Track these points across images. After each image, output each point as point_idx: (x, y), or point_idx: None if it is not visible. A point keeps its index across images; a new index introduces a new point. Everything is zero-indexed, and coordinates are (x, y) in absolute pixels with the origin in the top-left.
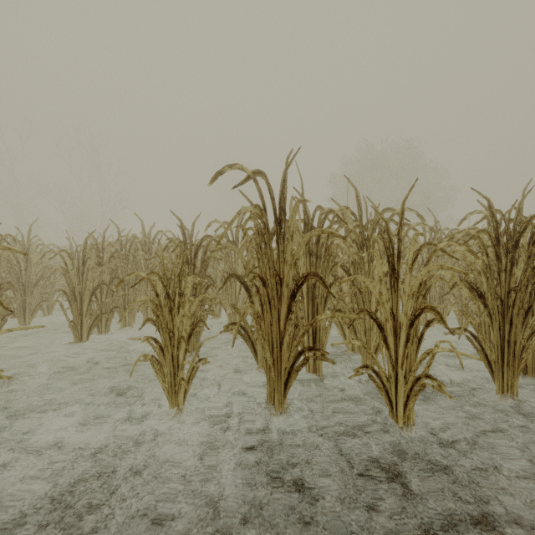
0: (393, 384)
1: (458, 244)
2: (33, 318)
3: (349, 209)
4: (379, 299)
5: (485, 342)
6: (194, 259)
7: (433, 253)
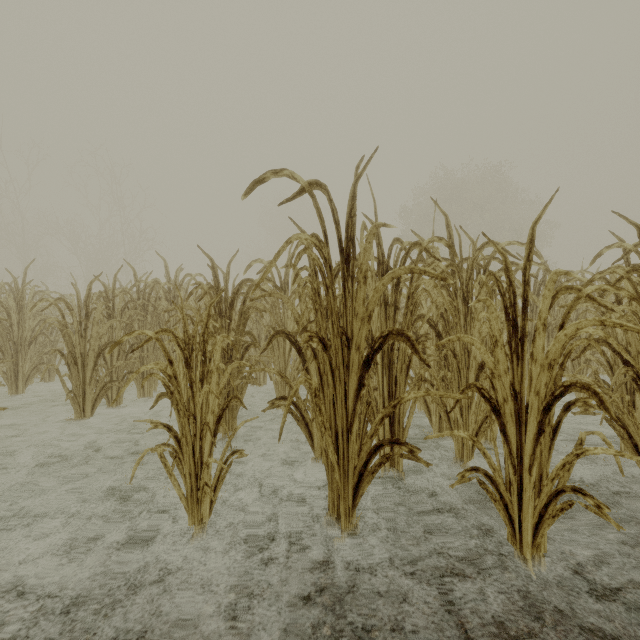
0: (515, 494)
1: (615, 288)
2: (30, 385)
3: (443, 240)
4: (495, 370)
5: (638, 428)
6: (229, 310)
7: (575, 302)
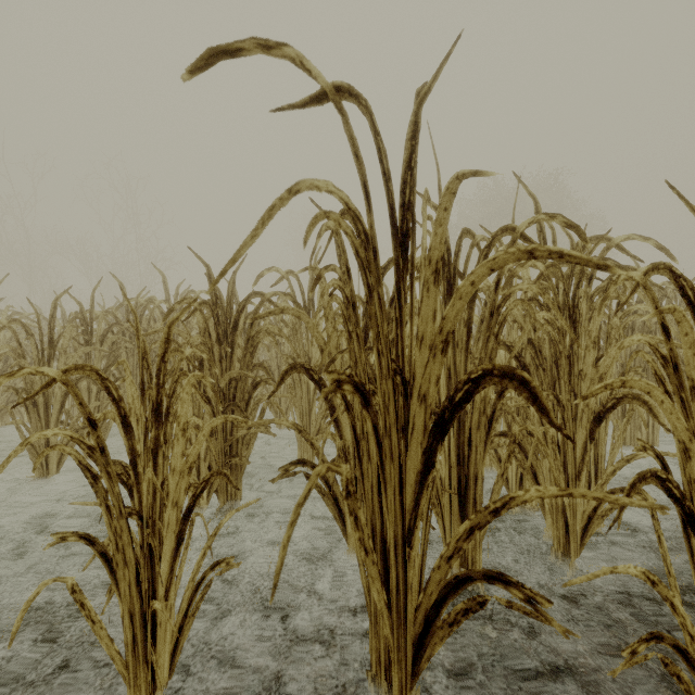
0: None
1: None
2: (4, 426)
3: (558, 217)
4: (690, 444)
5: None
6: (231, 335)
7: None
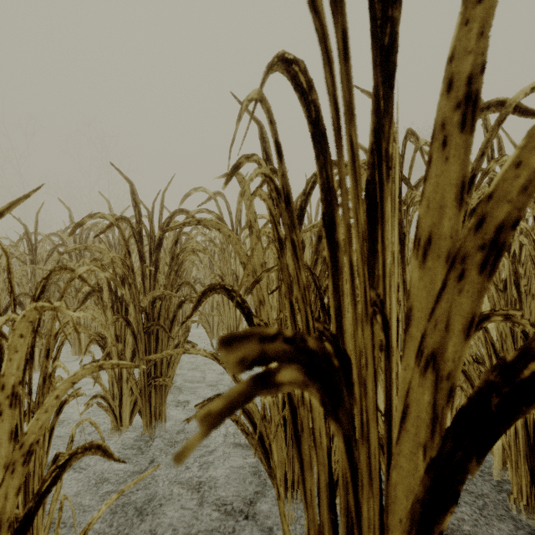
0: None
1: None
2: None
3: None
4: None
5: None
6: (155, 253)
7: None
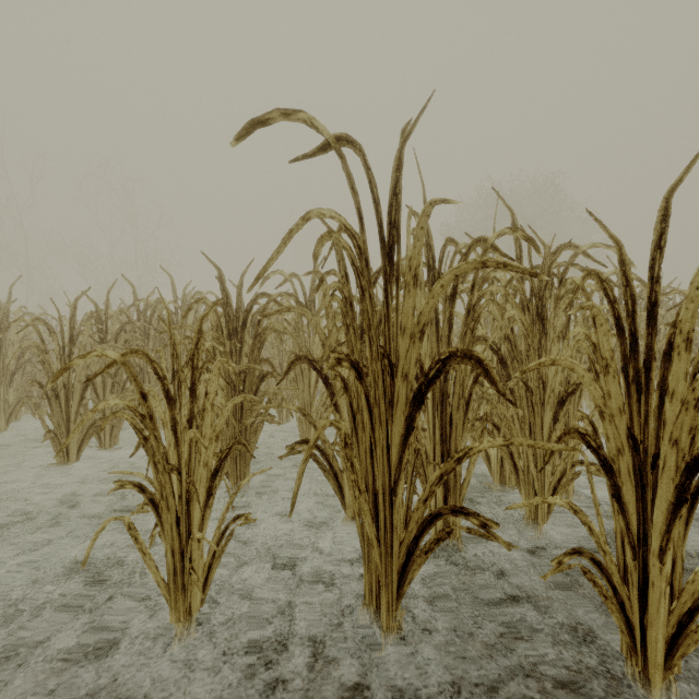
0: (634, 588)
1: None
2: (17, 422)
3: (518, 231)
4: (604, 407)
5: None
6: (241, 332)
7: None
